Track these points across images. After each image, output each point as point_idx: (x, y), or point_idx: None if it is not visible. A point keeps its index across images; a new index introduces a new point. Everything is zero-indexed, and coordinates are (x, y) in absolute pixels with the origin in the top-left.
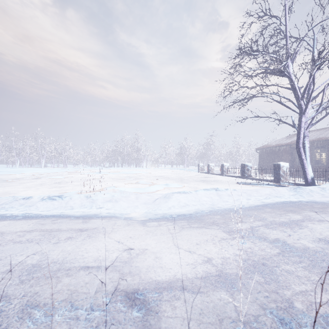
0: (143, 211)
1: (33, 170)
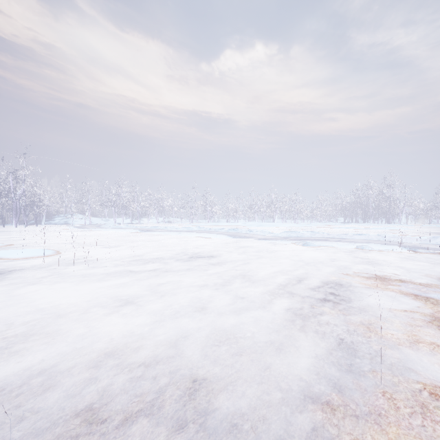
0: (417, 242)
1: (282, 224)
